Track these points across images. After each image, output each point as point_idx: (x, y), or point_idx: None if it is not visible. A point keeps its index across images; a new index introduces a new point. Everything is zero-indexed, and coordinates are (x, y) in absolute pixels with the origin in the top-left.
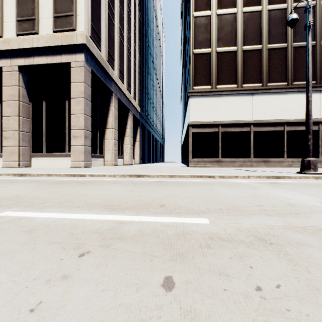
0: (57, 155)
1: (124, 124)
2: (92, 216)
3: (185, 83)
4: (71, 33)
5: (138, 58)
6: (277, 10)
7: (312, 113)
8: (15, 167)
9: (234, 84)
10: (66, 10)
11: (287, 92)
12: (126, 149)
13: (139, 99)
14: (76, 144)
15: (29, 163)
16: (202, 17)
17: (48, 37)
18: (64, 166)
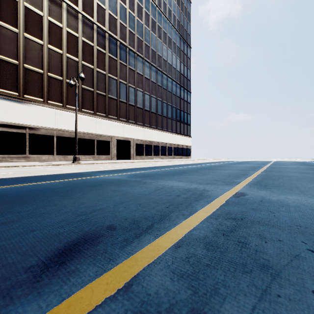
0: None
1: None
2: None
3: None
4: None
5: None
6: (73, 60)
7: (92, 130)
8: None
9: (41, 99)
10: None
11: (79, 114)
12: None
13: None
14: None
15: None
16: (8, 30)
17: None
18: None
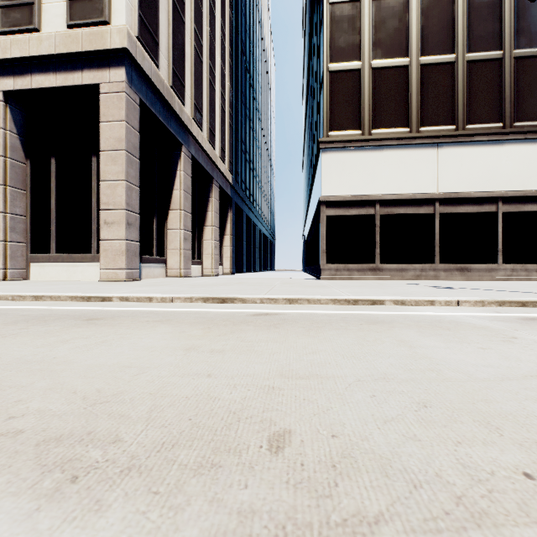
0: (77, 258)
1: (204, 203)
2: None
3: (311, 131)
4: (100, 29)
5: (228, 89)
6: None
7: None
8: None
9: (404, 127)
10: None
11: (503, 141)
12: (206, 248)
13: (230, 161)
14: (111, 237)
15: (25, 273)
16: (345, 3)
17: (58, 38)
18: (90, 279)
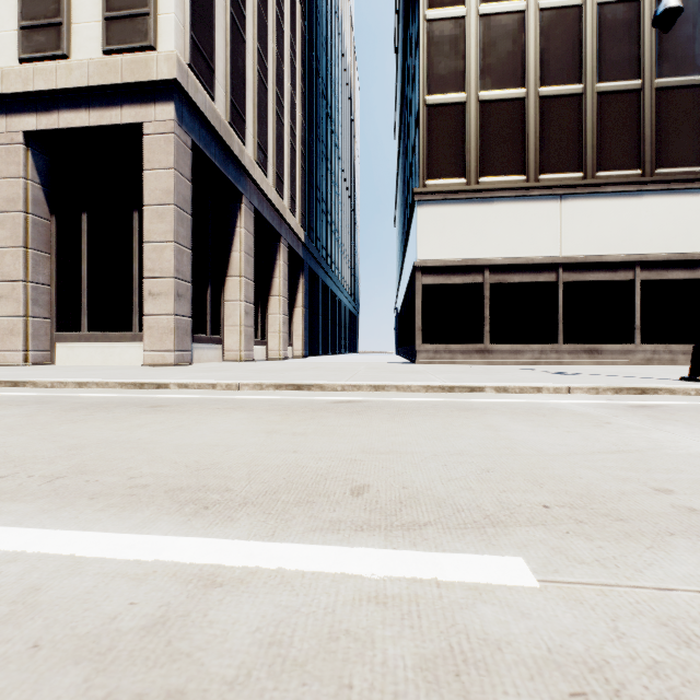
0: (114, 337)
1: (269, 267)
2: (117, 541)
3: (405, 175)
4: (144, 55)
5: (300, 121)
6: (619, 4)
7: None
8: (17, 364)
9: (520, 175)
10: (133, 3)
11: (642, 193)
12: (272, 324)
13: (302, 213)
14: (157, 312)
15: (50, 356)
16: (446, 21)
17: (92, 66)
18: (130, 363)
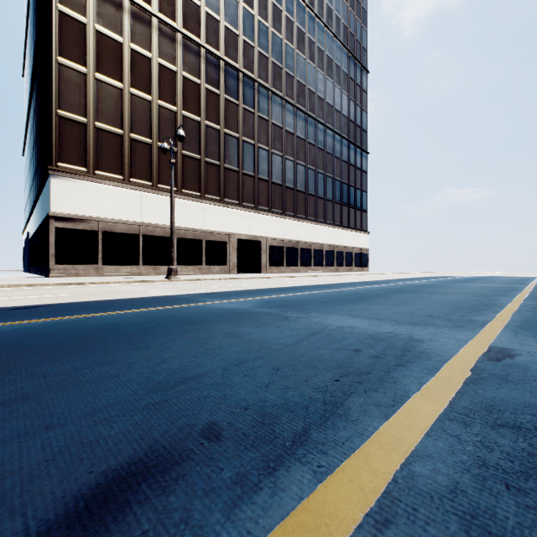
0: None
1: None
2: None
3: (39, 135)
4: None
5: None
6: (168, 110)
7: (198, 224)
8: None
9: (120, 175)
10: None
11: (177, 199)
12: None
13: None
14: None
15: None
16: (73, 70)
17: None
18: None
